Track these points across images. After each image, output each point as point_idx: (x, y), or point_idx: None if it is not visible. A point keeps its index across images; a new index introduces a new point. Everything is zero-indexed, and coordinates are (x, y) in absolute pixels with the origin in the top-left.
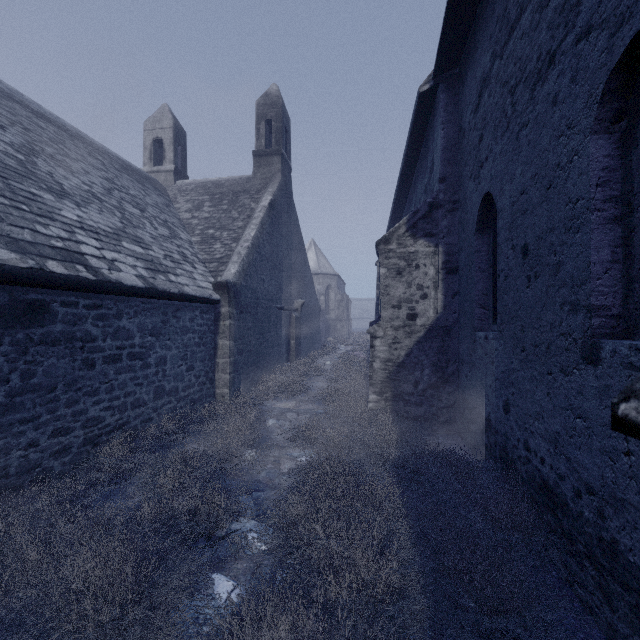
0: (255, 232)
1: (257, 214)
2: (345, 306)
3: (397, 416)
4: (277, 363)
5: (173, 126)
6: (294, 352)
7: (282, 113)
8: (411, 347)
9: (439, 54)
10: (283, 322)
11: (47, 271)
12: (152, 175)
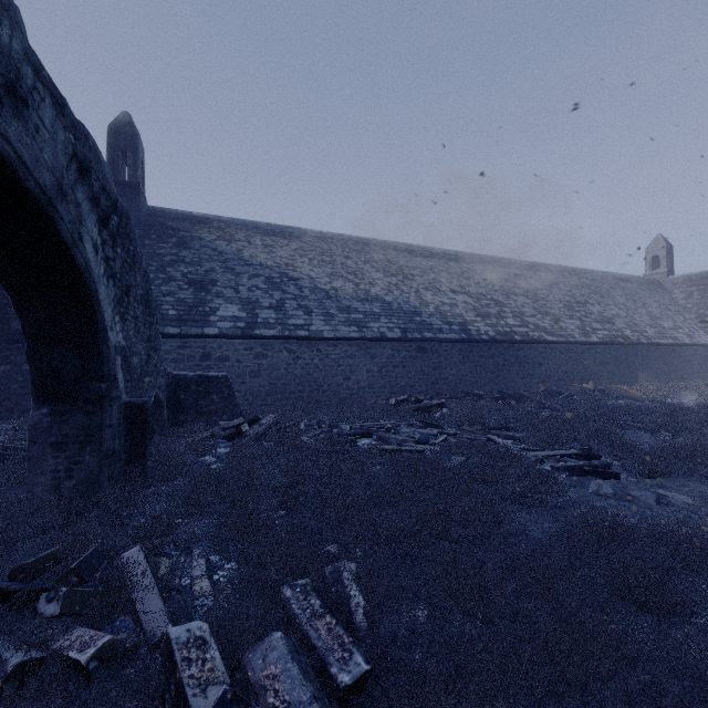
0: None
1: None
2: None
3: None
4: None
5: (665, 247)
6: None
7: None
8: None
9: None
10: None
11: (677, 343)
12: (651, 276)
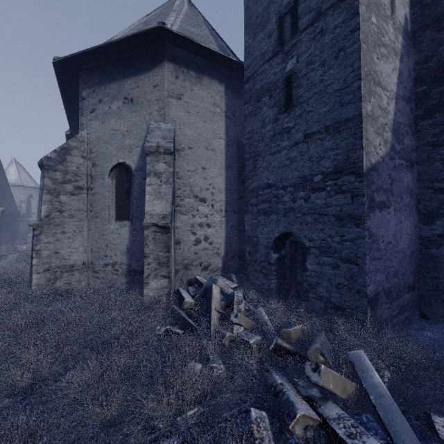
0: None
1: None
2: None
3: None
4: None
5: None
6: None
7: None
8: None
9: (70, 127)
10: None
11: None
12: None
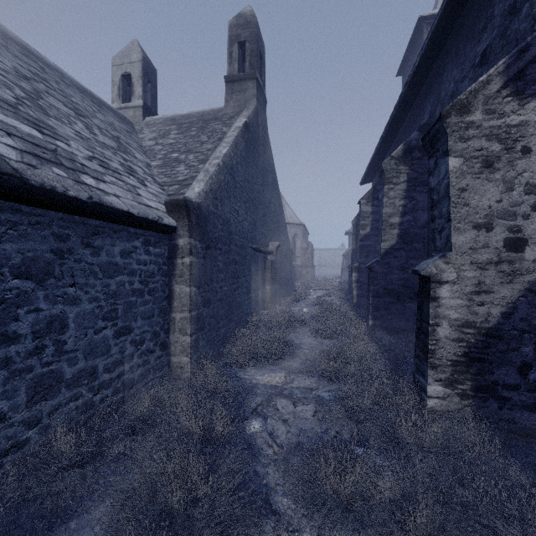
0: (227, 149)
1: (230, 133)
2: (310, 253)
3: (496, 433)
4: (252, 312)
5: (142, 59)
6: (269, 298)
7: (257, 34)
8: (513, 300)
9: None
10: (258, 265)
11: None
12: (120, 112)
